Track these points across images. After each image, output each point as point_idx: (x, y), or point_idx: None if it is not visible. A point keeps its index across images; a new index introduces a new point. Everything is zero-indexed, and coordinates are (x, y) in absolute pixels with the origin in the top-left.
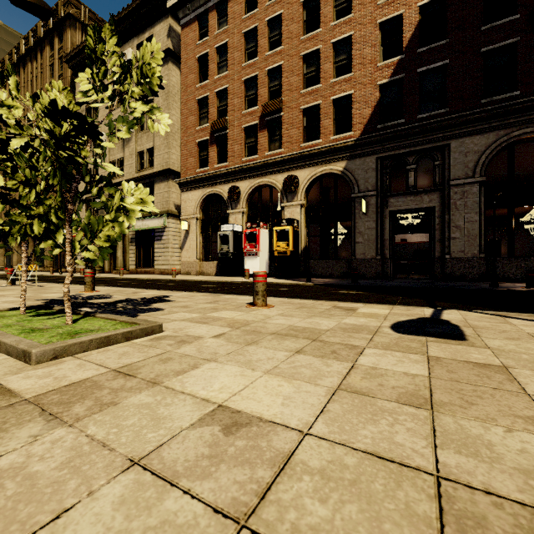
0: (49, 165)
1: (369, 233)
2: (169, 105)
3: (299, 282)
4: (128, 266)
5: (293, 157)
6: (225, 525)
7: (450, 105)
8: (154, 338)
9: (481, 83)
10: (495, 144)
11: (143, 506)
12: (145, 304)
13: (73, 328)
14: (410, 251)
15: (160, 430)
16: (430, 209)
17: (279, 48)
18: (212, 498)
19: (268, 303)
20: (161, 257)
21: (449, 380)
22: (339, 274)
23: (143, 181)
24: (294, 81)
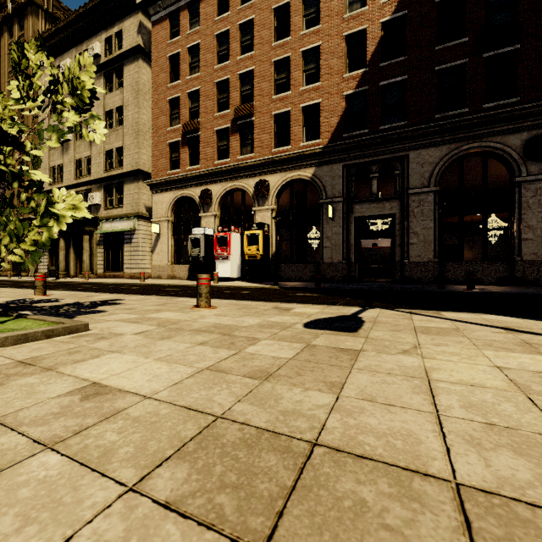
0: None
1: (336, 238)
2: (140, 104)
3: (266, 285)
4: (96, 270)
5: (264, 162)
6: (36, 448)
7: (408, 118)
8: (77, 336)
9: (436, 99)
10: (447, 157)
11: None
12: (91, 306)
13: None
14: (382, 256)
15: (29, 400)
16: (392, 216)
17: (251, 53)
18: (38, 435)
19: (215, 305)
20: (131, 260)
21: (303, 361)
22: (308, 278)
23: (112, 181)
24: (266, 86)
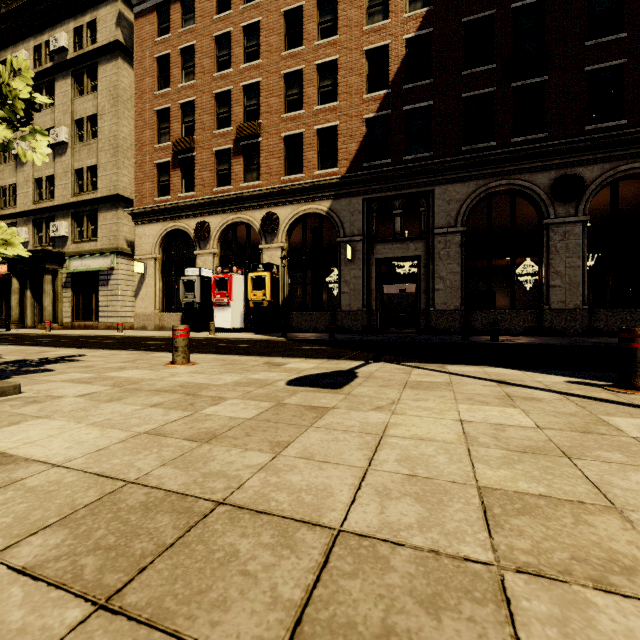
0: None
1: (355, 282)
2: (119, 113)
3: (272, 337)
4: (61, 319)
5: (272, 191)
6: None
7: (434, 149)
8: (1, 400)
9: (463, 130)
10: (474, 194)
11: None
12: (38, 365)
13: None
14: (411, 303)
15: None
16: (417, 258)
17: (257, 62)
18: None
19: (197, 360)
20: (107, 307)
21: (261, 421)
22: (324, 328)
23: (83, 208)
24: (275, 103)
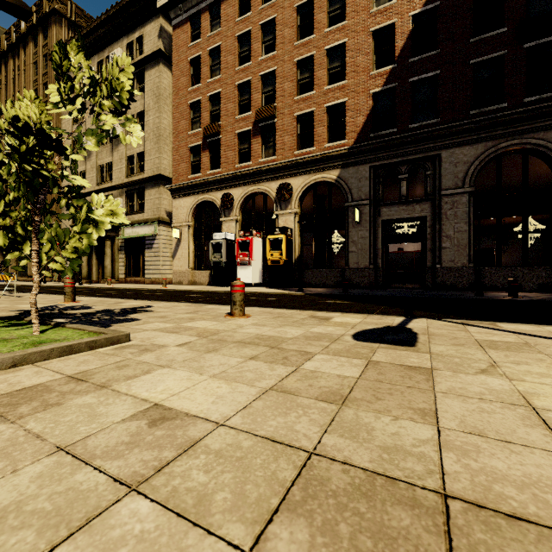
0: (14, 178)
1: (362, 242)
2: (160, 108)
3: (291, 292)
4: (117, 275)
5: (287, 164)
6: (119, 489)
7: (440, 115)
8: (119, 347)
9: (471, 95)
10: (483, 155)
11: (56, 479)
12: (123, 314)
13: (39, 338)
14: (407, 260)
15: (93, 425)
16: (422, 219)
17: (273, 53)
18: (116, 472)
19: (247, 313)
20: (152, 266)
21: (373, 381)
22: (332, 284)
23: (133, 187)
24: (288, 87)
